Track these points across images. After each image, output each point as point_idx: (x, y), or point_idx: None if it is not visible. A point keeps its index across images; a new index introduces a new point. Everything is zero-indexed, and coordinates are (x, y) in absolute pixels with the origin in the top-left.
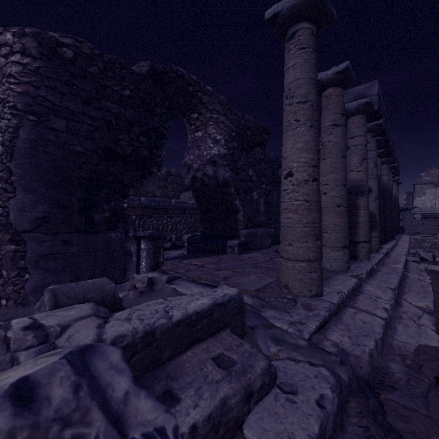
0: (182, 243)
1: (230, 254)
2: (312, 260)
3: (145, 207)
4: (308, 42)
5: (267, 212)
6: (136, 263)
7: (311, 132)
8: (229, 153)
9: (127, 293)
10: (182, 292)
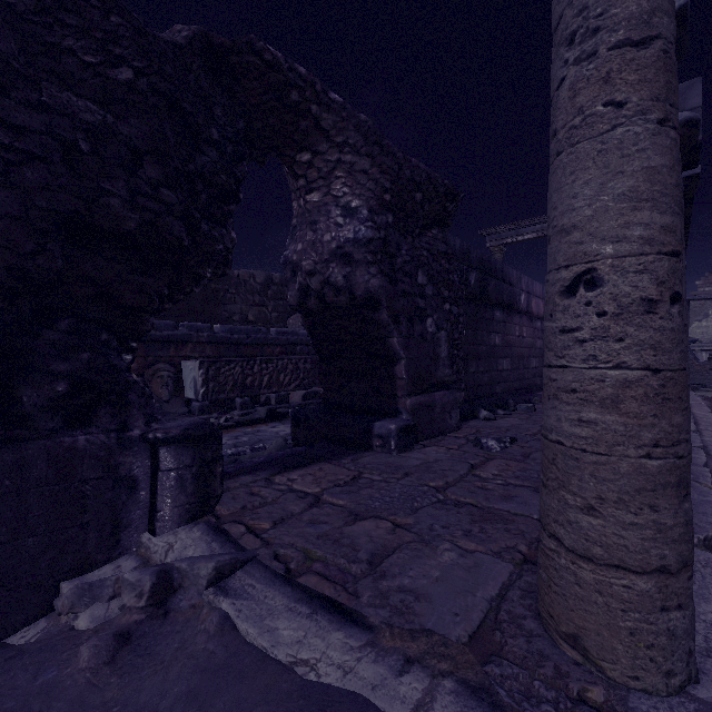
0: (288, 407)
1: (379, 451)
2: (673, 569)
3: (222, 342)
4: None
5: (452, 360)
6: (148, 503)
7: (666, 139)
8: (378, 238)
9: (102, 610)
10: (246, 636)
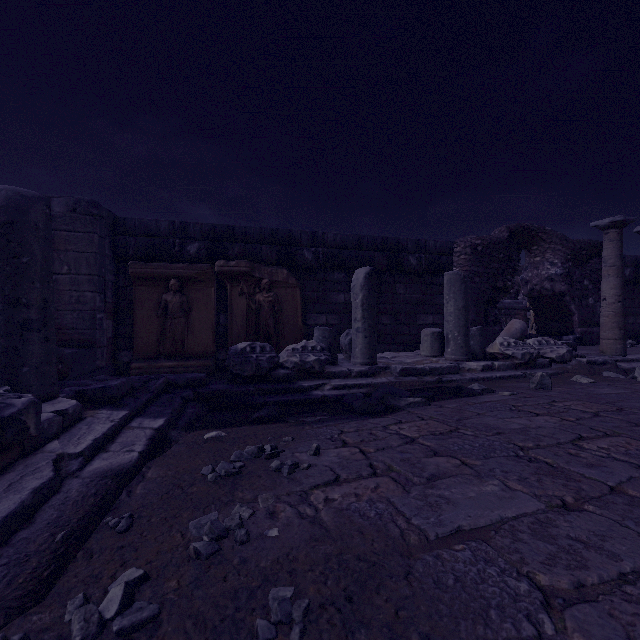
0: None
1: None
2: (617, 339)
3: None
4: (615, 238)
5: None
6: None
7: (617, 280)
8: (565, 272)
9: None
10: None
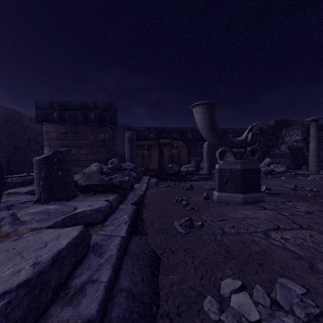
0: None
1: (303, 170)
2: (315, 166)
3: None
4: (314, 125)
5: None
6: None
7: (315, 142)
8: (303, 138)
9: None
10: None
